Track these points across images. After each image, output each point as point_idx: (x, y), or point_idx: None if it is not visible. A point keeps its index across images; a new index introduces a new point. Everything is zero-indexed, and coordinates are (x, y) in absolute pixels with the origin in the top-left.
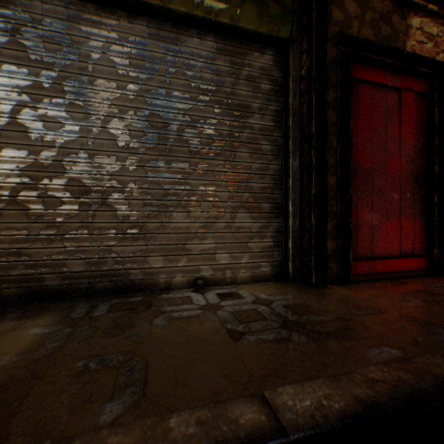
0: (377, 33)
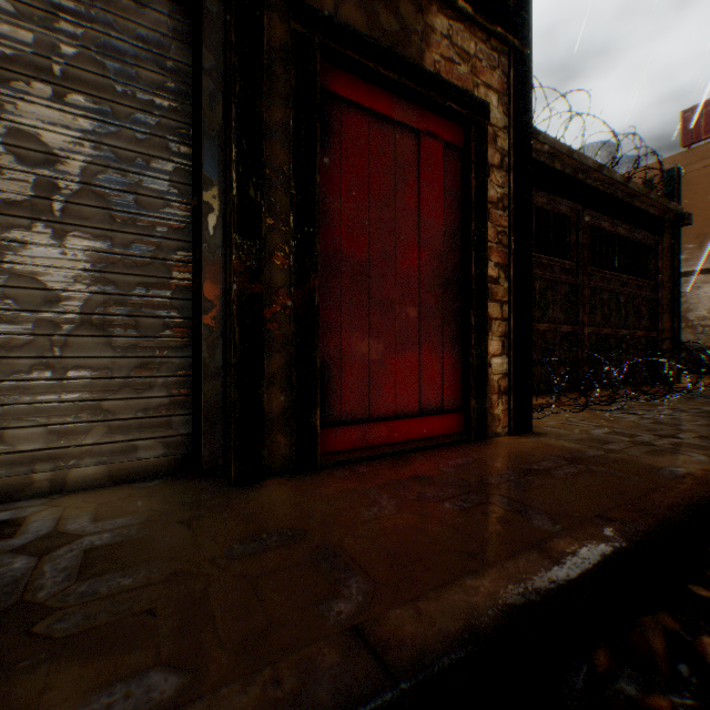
0: (374, 23)
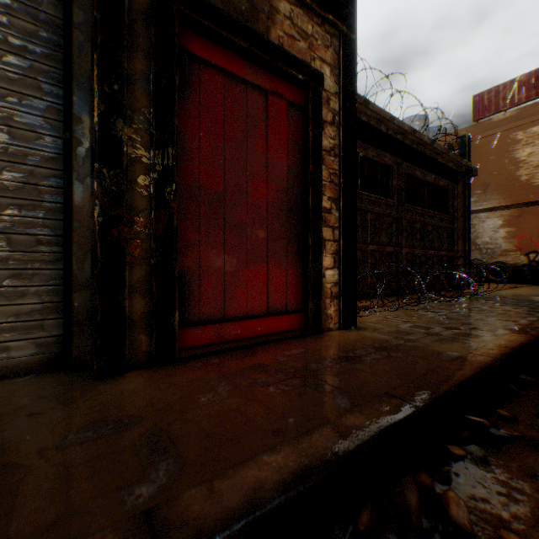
0: None
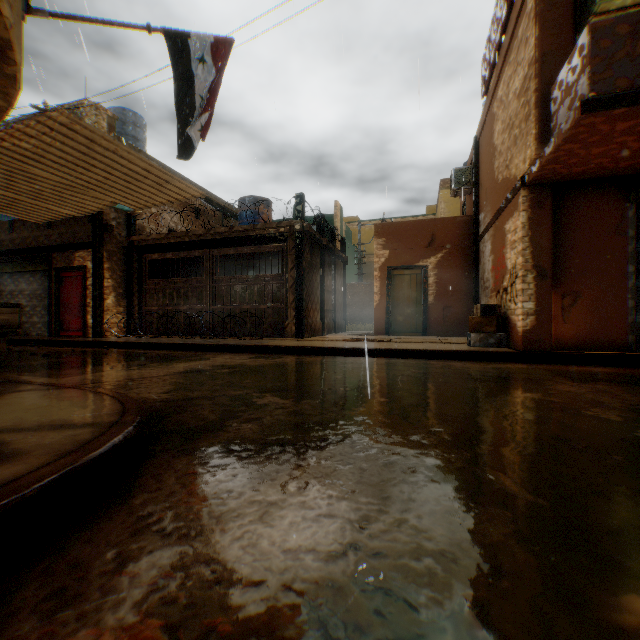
0: (67, 263)
